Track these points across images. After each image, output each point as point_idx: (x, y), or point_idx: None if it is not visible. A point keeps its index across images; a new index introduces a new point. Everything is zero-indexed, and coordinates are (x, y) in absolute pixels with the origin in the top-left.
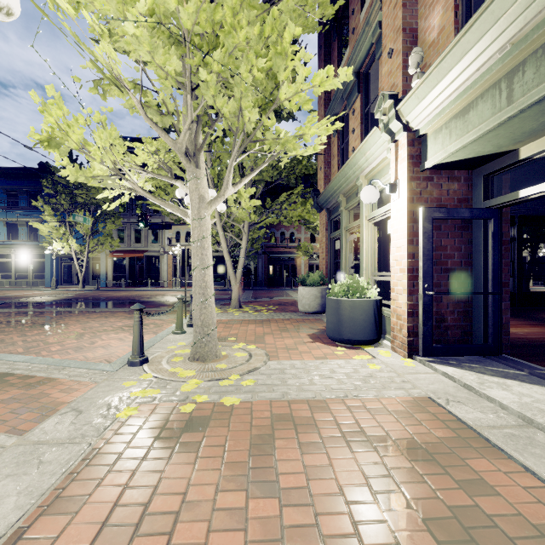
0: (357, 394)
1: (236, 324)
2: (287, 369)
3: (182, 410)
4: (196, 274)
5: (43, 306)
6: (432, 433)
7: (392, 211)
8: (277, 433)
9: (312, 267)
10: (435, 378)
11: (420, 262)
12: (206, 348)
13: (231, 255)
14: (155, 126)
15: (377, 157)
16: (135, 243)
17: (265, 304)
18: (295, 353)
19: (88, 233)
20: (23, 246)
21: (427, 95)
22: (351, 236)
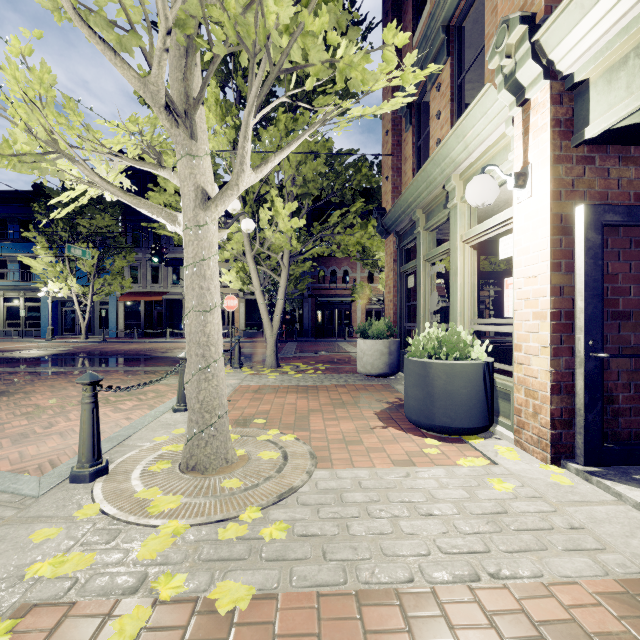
0: (496, 570)
1: (269, 392)
2: (348, 490)
3: (115, 633)
4: (190, 322)
5: (20, 363)
6: None
7: (517, 219)
8: None
9: (371, 314)
10: (628, 517)
11: (579, 301)
12: (208, 449)
13: (269, 299)
14: (99, 41)
15: (486, 138)
16: (152, 284)
17: (311, 361)
18: (359, 451)
19: (92, 271)
20: (14, 287)
21: None
22: (435, 267)
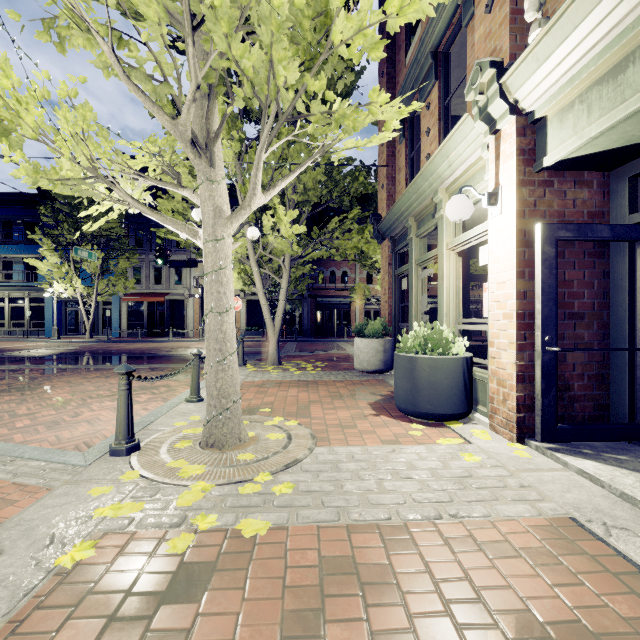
0: (456, 512)
1: (273, 387)
2: (342, 461)
3: (170, 547)
4: (210, 321)
5: (32, 361)
6: (604, 601)
7: (491, 232)
8: (329, 605)
9: (369, 314)
10: (569, 479)
11: (537, 304)
12: (224, 429)
13: (270, 299)
14: (141, 95)
15: (466, 159)
16: (155, 285)
17: (311, 359)
18: (354, 434)
19: (96, 272)
20: (19, 288)
21: (554, 53)
22: (425, 271)
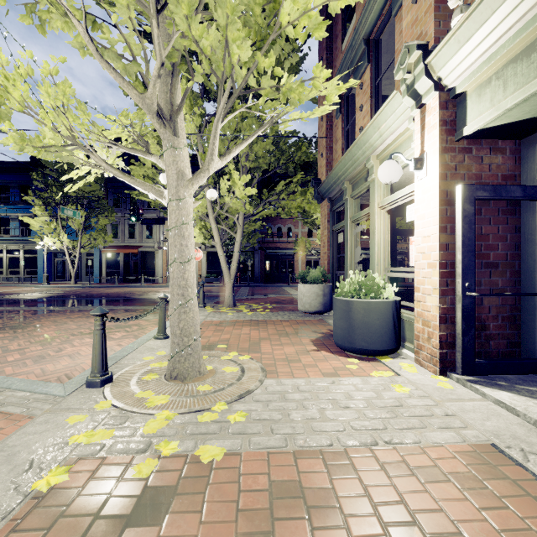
0: (389, 439)
1: (228, 326)
2: (289, 392)
3: (136, 472)
4: (173, 270)
5: (25, 304)
6: (527, 524)
7: (417, 193)
8: (278, 527)
9: (310, 263)
10: (487, 409)
11: (458, 255)
12: (186, 364)
13: (226, 251)
14: (113, 71)
15: (395, 130)
16: (129, 239)
17: (261, 302)
18: (298, 367)
19: (80, 228)
20: (15, 241)
21: (474, 35)
22: (358, 227)
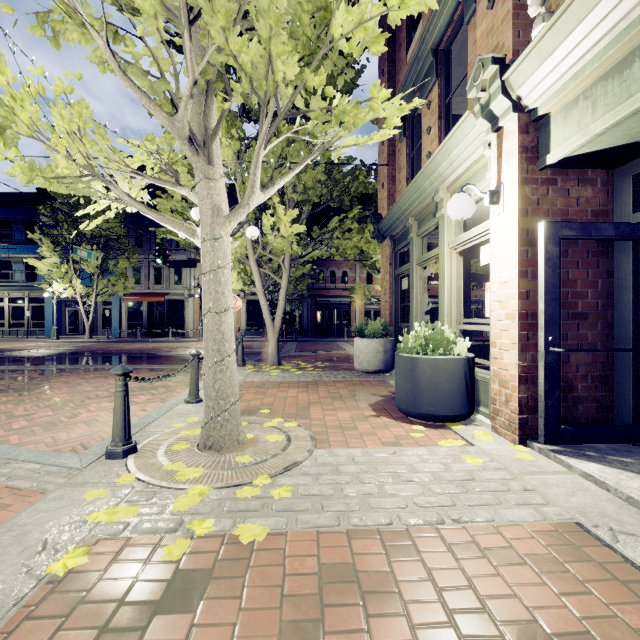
0: (458, 517)
1: (272, 387)
2: (343, 464)
3: (165, 554)
4: (208, 321)
5: (31, 362)
6: (612, 611)
7: (493, 231)
8: (329, 615)
9: (369, 314)
10: (573, 483)
11: (540, 304)
12: (223, 431)
13: (270, 299)
14: (138, 90)
15: (468, 157)
16: (155, 285)
17: (311, 360)
18: (354, 435)
19: (95, 272)
20: (18, 288)
21: (558, 48)
22: (425, 270)
